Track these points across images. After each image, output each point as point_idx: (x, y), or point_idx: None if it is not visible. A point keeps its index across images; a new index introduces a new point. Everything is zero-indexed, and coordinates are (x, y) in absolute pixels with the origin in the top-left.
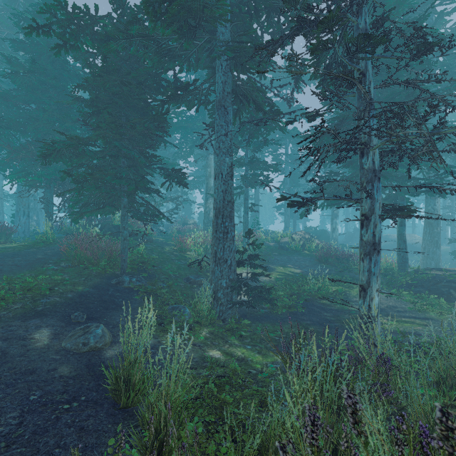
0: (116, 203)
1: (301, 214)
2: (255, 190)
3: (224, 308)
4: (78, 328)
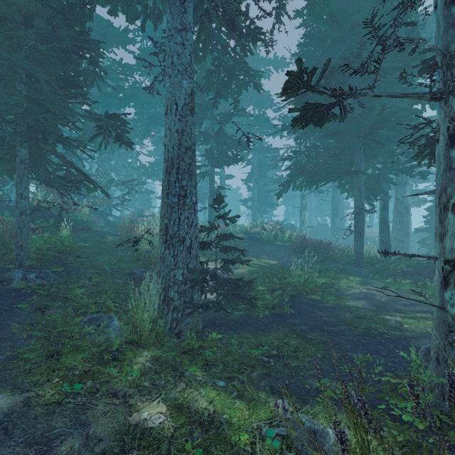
0: (7, 156)
1: (277, 195)
2: (221, 181)
3: (180, 315)
4: None
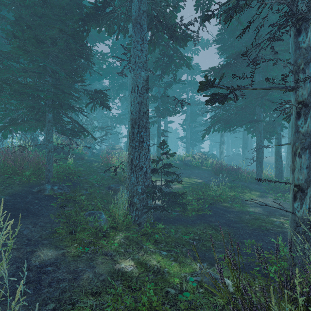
0: (41, 118)
1: (202, 136)
2: (165, 125)
3: (140, 213)
4: None
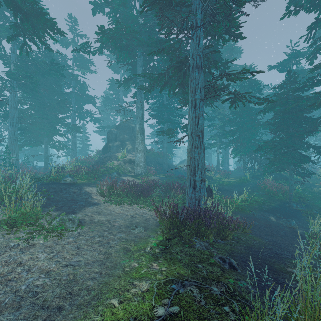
0: (286, 167)
1: None
2: None
3: None
4: (284, 219)
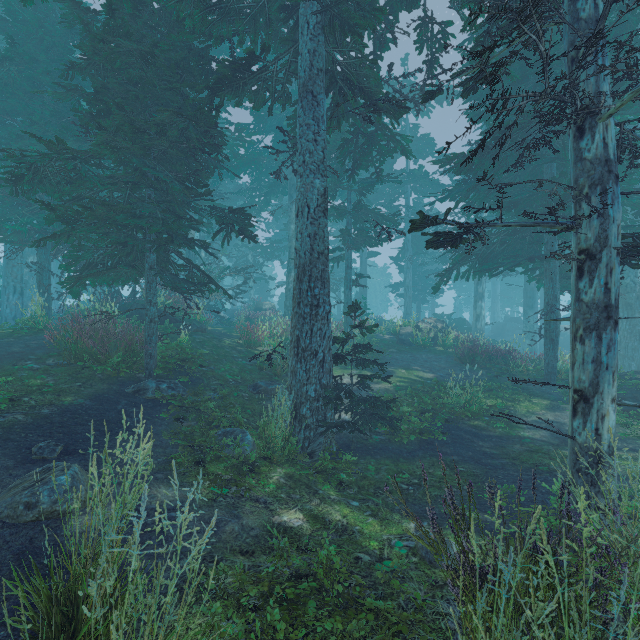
0: (138, 262)
1: (433, 287)
2: (361, 261)
3: (313, 434)
4: (31, 472)
